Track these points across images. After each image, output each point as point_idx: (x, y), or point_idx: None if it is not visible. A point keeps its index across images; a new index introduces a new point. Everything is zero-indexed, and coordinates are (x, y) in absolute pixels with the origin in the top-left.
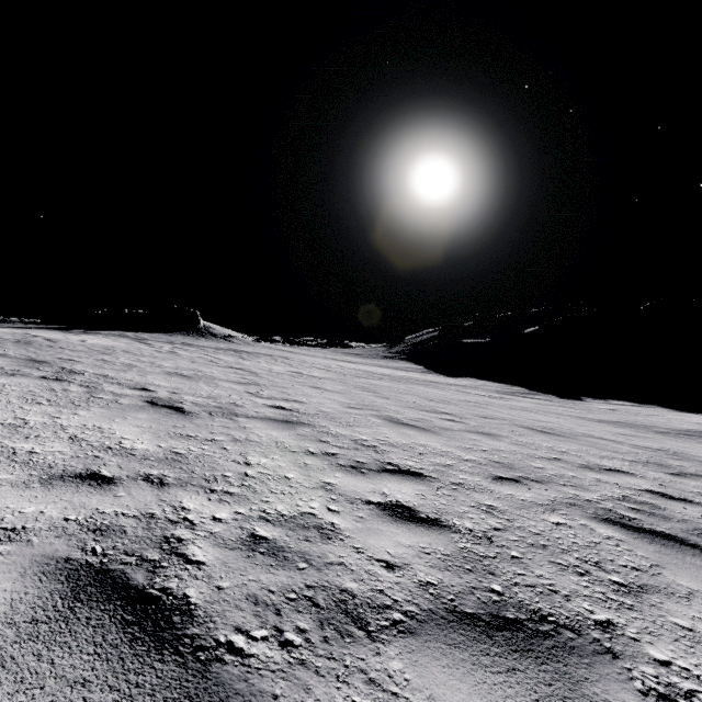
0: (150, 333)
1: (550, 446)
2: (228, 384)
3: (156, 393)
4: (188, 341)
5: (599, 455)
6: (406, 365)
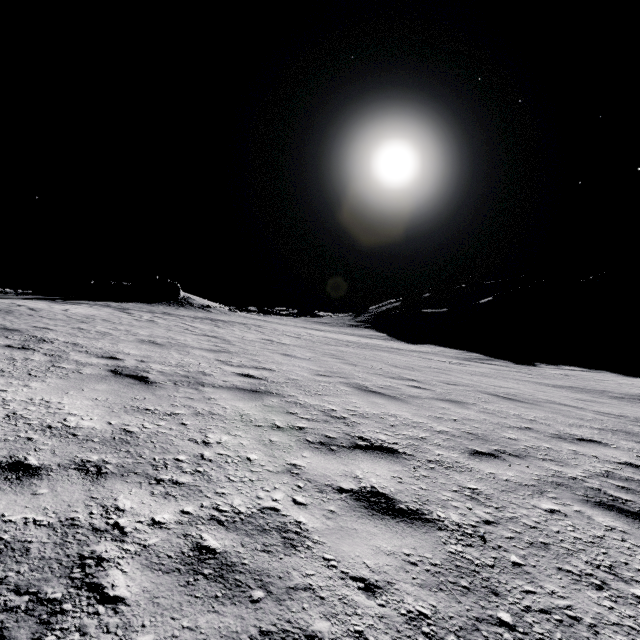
0: (133, 304)
1: (517, 414)
2: (200, 352)
3: (123, 361)
4: (168, 311)
5: (567, 423)
6: (370, 333)
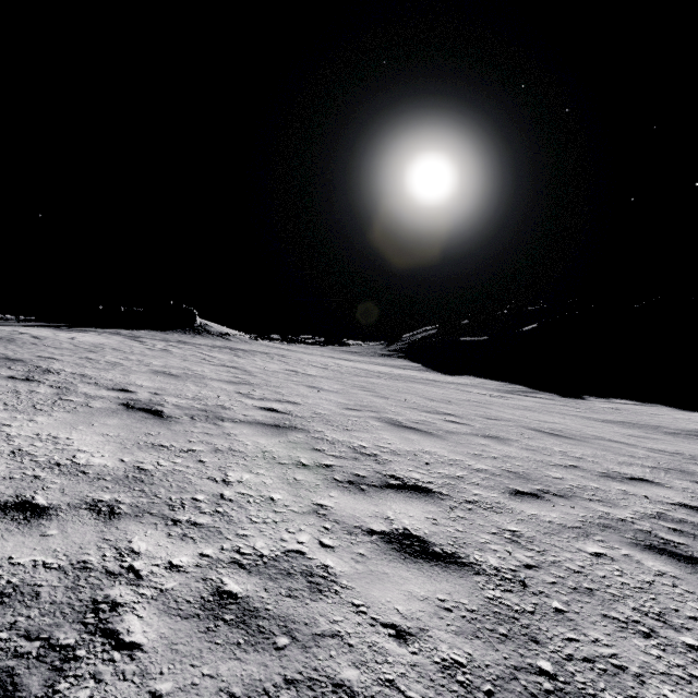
0: (146, 331)
1: (563, 451)
2: (218, 384)
3: (135, 394)
4: (183, 339)
5: (617, 461)
6: (404, 363)
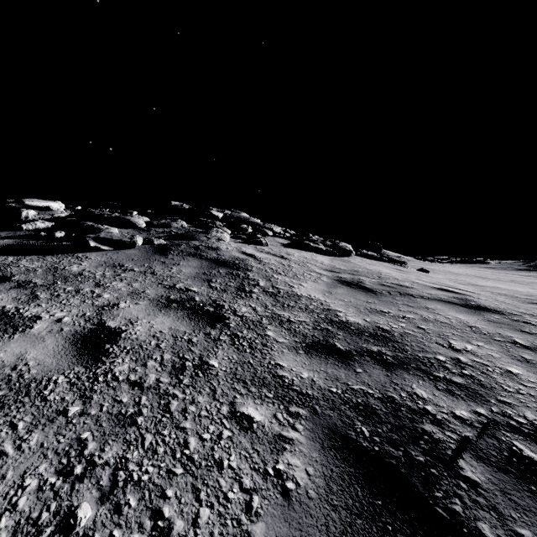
0: None
1: None
2: None
3: None
4: None
5: None
6: (536, 274)
